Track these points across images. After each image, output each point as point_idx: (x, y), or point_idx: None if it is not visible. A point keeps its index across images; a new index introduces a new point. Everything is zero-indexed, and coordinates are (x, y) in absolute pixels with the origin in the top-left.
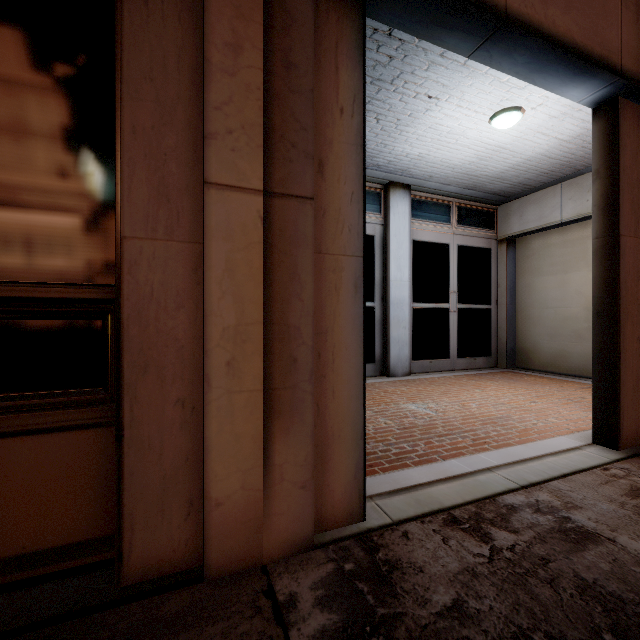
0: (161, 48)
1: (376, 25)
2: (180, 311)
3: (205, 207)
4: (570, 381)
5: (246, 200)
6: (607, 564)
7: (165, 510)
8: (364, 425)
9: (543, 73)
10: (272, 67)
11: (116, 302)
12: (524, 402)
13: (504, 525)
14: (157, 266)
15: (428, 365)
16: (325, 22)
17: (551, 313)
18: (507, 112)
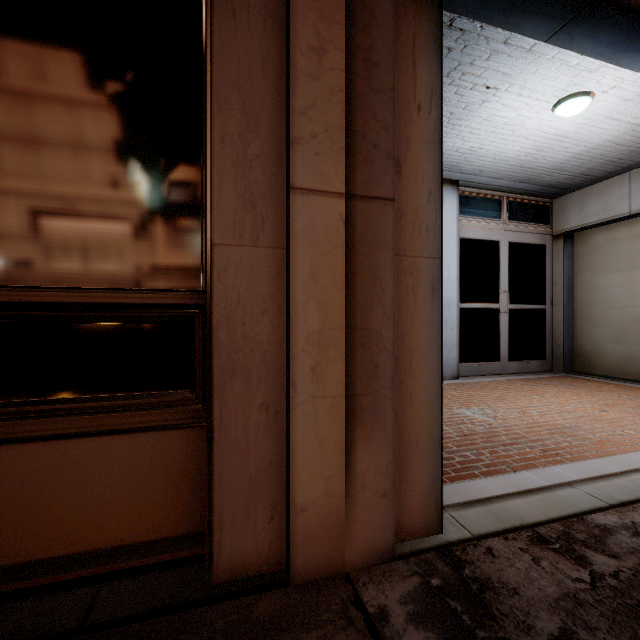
0: (247, 57)
1: None
2: (264, 316)
3: (291, 212)
4: None
5: (329, 204)
6: None
7: (251, 512)
8: (441, 433)
9: (631, 52)
10: (354, 68)
11: (207, 308)
12: (592, 410)
13: (600, 548)
14: (243, 272)
15: (477, 368)
16: (402, 17)
17: (616, 313)
18: (574, 98)
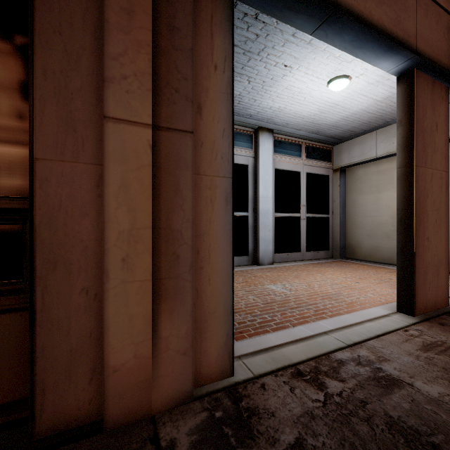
0: (68, 9)
1: (246, 10)
2: (85, 218)
3: (104, 136)
4: (382, 267)
5: (138, 132)
6: (407, 404)
7: (72, 376)
8: (233, 304)
9: (363, 49)
10: (159, 29)
11: (29, 211)
12: (351, 282)
13: (335, 376)
14: (65, 182)
15: (286, 257)
16: None
17: (369, 220)
18: (339, 79)
